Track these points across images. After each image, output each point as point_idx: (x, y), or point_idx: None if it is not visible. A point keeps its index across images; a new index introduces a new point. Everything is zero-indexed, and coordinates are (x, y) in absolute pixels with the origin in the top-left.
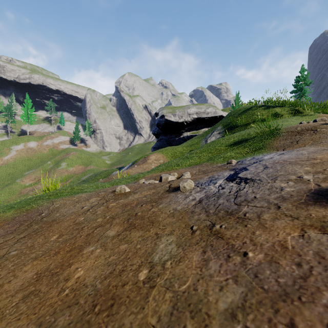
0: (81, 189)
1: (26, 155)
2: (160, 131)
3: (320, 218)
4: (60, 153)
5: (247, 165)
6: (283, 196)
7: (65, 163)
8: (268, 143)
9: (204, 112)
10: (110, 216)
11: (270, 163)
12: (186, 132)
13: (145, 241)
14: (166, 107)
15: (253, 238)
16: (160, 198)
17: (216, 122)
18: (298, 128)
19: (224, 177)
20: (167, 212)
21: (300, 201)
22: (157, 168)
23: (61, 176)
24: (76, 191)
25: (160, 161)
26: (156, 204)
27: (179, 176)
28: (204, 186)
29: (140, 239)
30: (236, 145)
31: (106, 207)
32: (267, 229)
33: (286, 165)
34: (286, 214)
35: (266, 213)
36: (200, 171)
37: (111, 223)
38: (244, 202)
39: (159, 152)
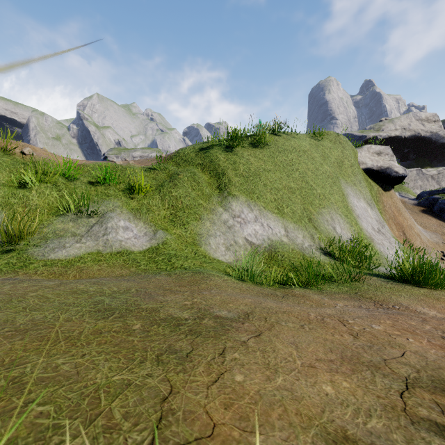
0: None
1: None
2: None
3: None
4: None
5: None
6: None
7: None
8: None
9: (147, 156)
10: None
11: None
12: None
13: None
14: (116, 148)
15: None
16: None
17: None
18: None
19: None
20: None
21: None
22: None
23: None
24: None
25: None
26: None
27: None
28: None
29: None
30: None
31: None
32: None
33: None
34: None
35: None
36: None
37: None
38: None
39: None
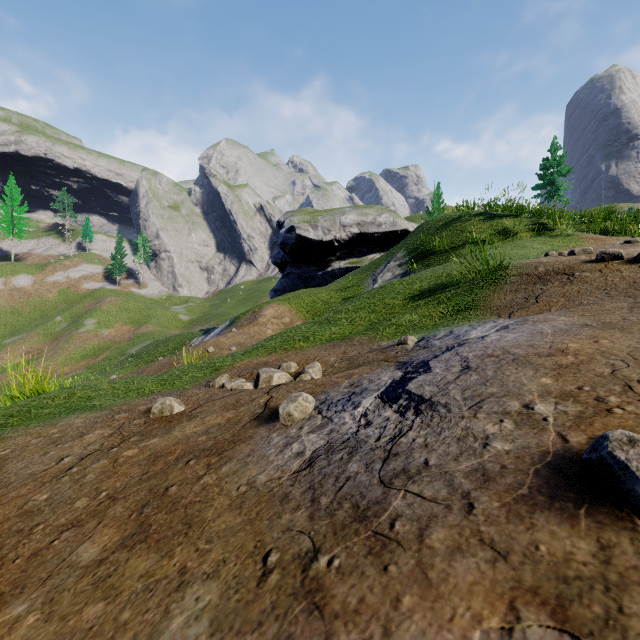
0: (90, 397)
1: (9, 302)
2: (287, 259)
3: (558, 562)
4: (82, 299)
5: (433, 354)
6: (486, 468)
7: (93, 320)
8: (484, 297)
9: (372, 222)
10: (110, 492)
11: (476, 356)
12: (338, 261)
13: (147, 597)
14: (299, 210)
15: (393, 622)
16: (234, 441)
17: (395, 242)
18: (540, 268)
19: (379, 386)
20: (231, 493)
21: (519, 489)
22: (264, 345)
23: (85, 347)
24: (73, 405)
25: (283, 319)
26: (218, 460)
27: (299, 370)
28: (333, 412)
29: (140, 584)
30: (423, 298)
31: (111, 462)
32: (431, 589)
33: (507, 365)
34: (482, 537)
35: (440, 525)
36: (344, 358)
37: (102, 517)
38: (401, 476)
39: (282, 302)
